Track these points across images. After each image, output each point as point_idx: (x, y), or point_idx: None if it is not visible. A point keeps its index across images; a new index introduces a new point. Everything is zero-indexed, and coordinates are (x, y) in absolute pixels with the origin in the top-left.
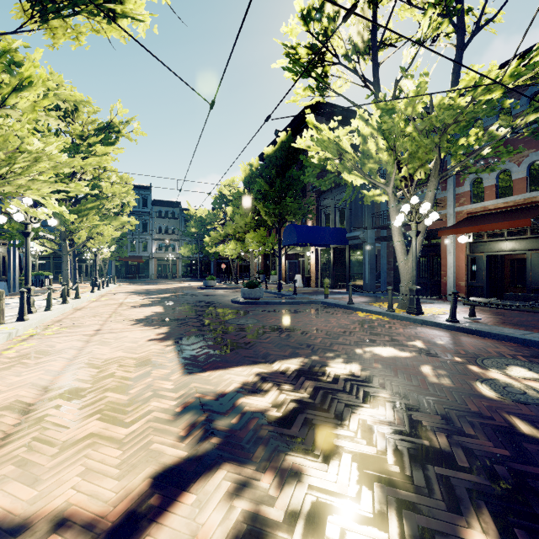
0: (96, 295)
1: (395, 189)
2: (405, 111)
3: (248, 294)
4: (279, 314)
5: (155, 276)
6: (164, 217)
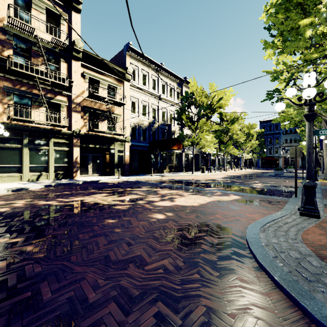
0: (234, 171)
1: (325, 126)
2: (285, 112)
3: (274, 172)
4: (268, 178)
5: (282, 167)
6: (288, 134)
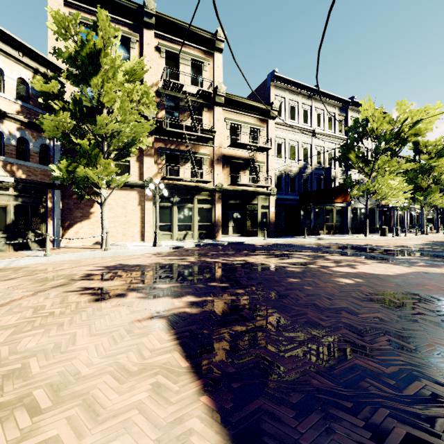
0: (443, 235)
1: None
2: None
3: None
4: None
5: None
6: None
